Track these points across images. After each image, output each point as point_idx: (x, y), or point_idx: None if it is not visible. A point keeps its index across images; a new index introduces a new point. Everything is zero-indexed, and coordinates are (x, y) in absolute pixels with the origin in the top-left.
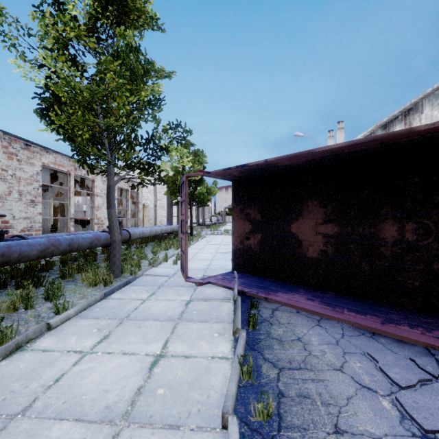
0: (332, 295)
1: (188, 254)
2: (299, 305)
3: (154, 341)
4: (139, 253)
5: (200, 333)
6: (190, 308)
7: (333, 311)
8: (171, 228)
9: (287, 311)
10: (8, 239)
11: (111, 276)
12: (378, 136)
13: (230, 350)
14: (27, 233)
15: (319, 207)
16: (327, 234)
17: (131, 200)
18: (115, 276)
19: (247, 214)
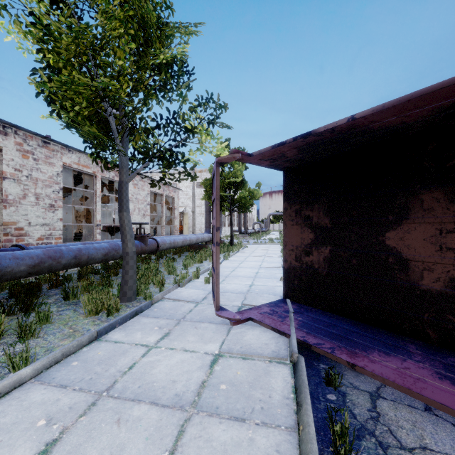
0: None
1: (225, 268)
2: (430, 395)
3: None
4: (168, 266)
5: None
6: (216, 374)
7: None
8: (209, 236)
9: (404, 404)
10: (2, 249)
11: (118, 301)
12: None
13: None
14: (46, 241)
15: (447, 202)
16: None
17: (167, 206)
18: (127, 299)
19: (307, 217)
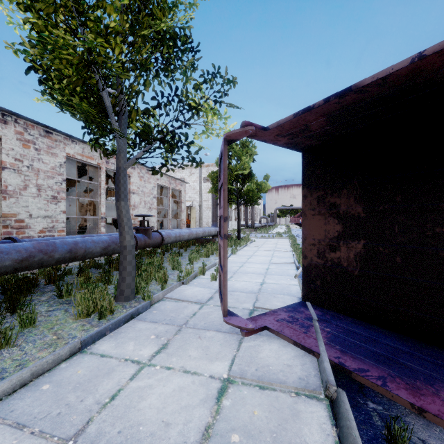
0: None
1: (233, 263)
2: None
3: None
4: (173, 260)
5: None
6: (225, 414)
7: None
8: (216, 230)
9: None
10: None
11: (112, 301)
12: None
13: None
14: (48, 234)
15: None
16: None
17: (173, 200)
18: (125, 298)
19: (333, 205)
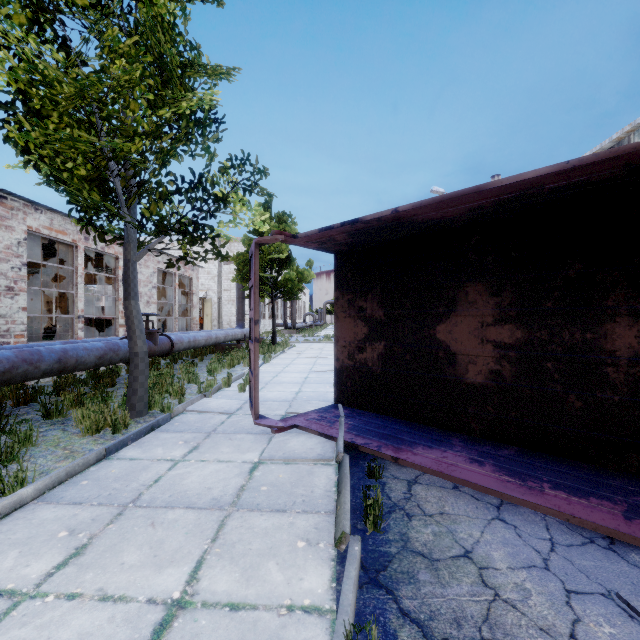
0: (513, 453)
1: (265, 373)
2: (458, 475)
3: (174, 561)
4: (187, 372)
5: (270, 539)
6: (257, 479)
7: (524, 489)
8: (242, 332)
9: (436, 486)
10: None
11: (126, 414)
12: (625, 148)
13: (328, 586)
14: (0, 341)
15: (487, 295)
16: (502, 342)
17: (181, 290)
18: (137, 413)
19: (361, 308)
